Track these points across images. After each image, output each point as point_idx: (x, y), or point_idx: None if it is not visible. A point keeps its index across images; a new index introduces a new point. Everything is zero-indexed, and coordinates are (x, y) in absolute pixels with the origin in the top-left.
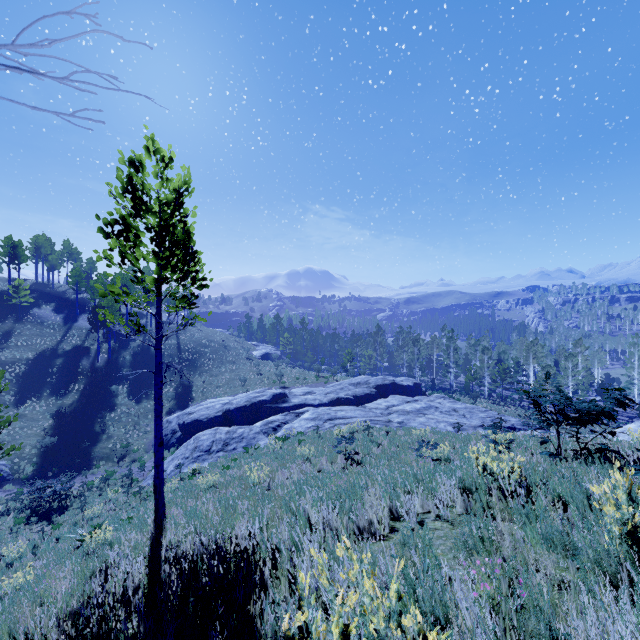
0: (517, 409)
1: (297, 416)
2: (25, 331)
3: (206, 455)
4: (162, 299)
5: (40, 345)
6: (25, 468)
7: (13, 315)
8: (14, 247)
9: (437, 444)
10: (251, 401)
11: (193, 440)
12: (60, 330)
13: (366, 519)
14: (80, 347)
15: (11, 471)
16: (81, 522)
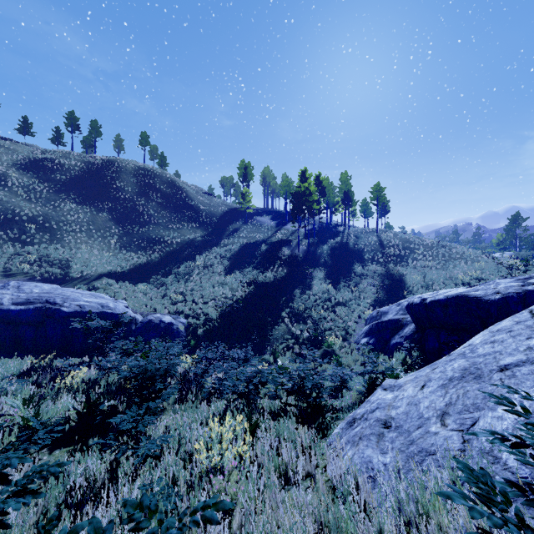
0: None
1: None
2: (247, 229)
3: None
4: None
5: (255, 238)
6: (198, 332)
7: (242, 219)
8: (245, 168)
9: None
10: None
11: None
12: (272, 230)
13: None
14: (284, 240)
15: (187, 332)
16: None
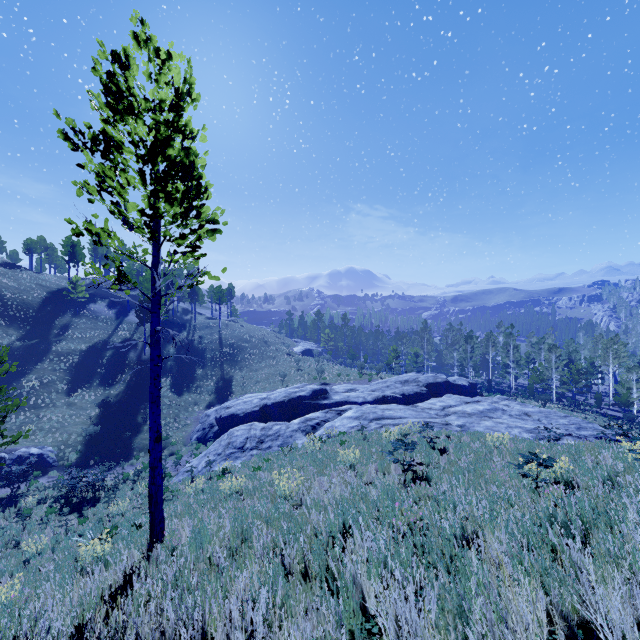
0: (596, 416)
1: (339, 414)
2: (81, 324)
3: (239, 452)
4: (159, 246)
5: (93, 338)
6: (69, 455)
7: (71, 310)
8: (73, 246)
9: (552, 459)
10: (289, 396)
11: (227, 435)
12: (112, 324)
13: (499, 638)
14: (129, 340)
15: (57, 458)
16: (105, 518)
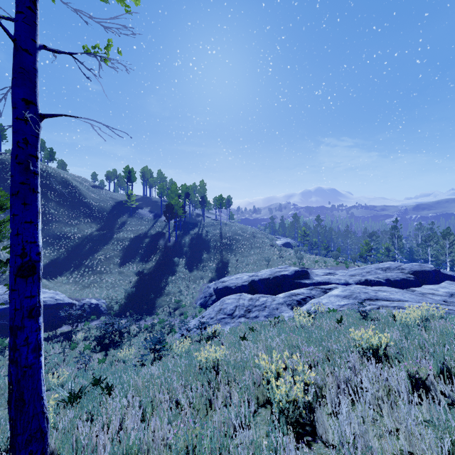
0: None
1: (324, 292)
2: (132, 222)
3: (228, 318)
4: None
5: (139, 230)
6: (114, 307)
7: (128, 213)
8: (129, 172)
9: None
10: (274, 274)
11: (219, 302)
12: (151, 222)
13: None
14: (160, 232)
15: (107, 308)
16: (114, 362)
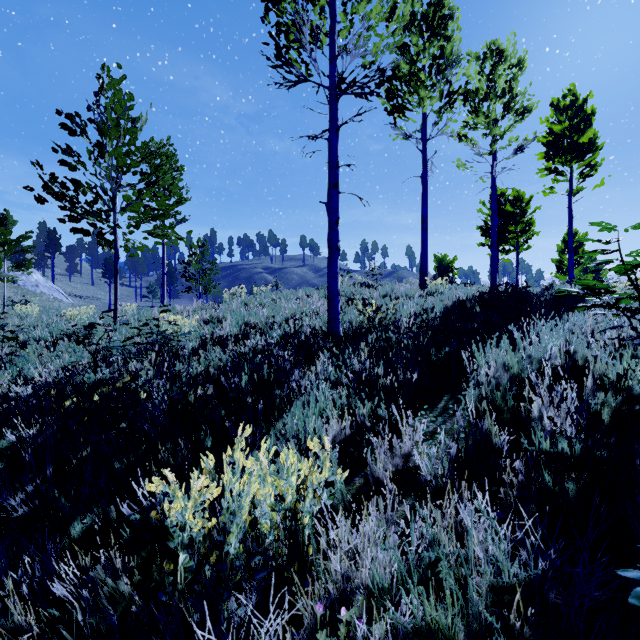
0: None
1: None
2: None
3: None
4: None
5: None
6: None
7: None
8: None
9: None
10: None
11: None
12: None
13: None
14: None
15: None
16: None
